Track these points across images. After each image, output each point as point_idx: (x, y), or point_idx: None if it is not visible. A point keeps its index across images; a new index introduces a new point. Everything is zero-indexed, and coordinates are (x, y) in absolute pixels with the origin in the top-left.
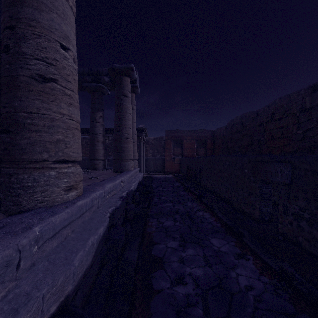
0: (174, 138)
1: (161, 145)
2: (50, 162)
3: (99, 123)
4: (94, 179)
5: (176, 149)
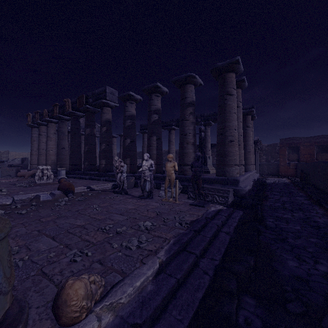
0: (289, 145)
1: (275, 151)
2: (240, 165)
3: None
4: None
5: (292, 155)
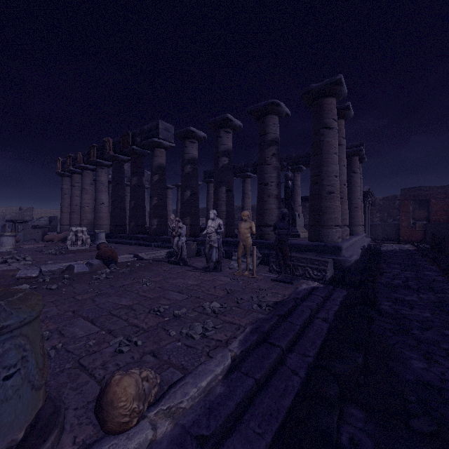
0: (415, 198)
1: (394, 206)
2: (342, 226)
3: None
4: None
5: (418, 212)
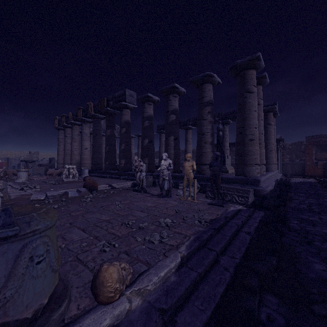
0: (317, 143)
1: (301, 149)
2: (260, 164)
3: None
4: None
5: (319, 154)
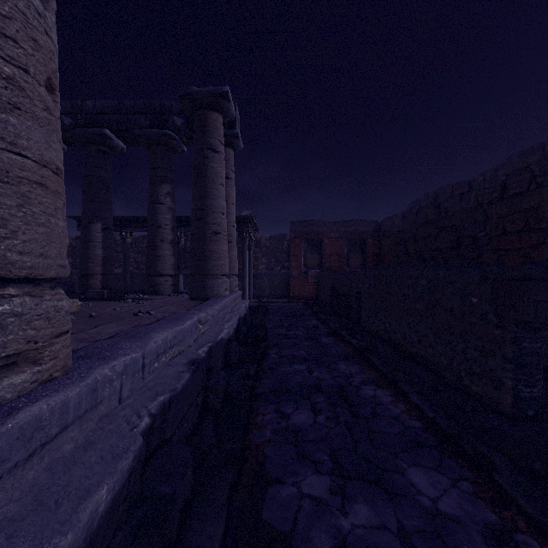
0: (307, 236)
1: (283, 249)
2: None
3: (164, 206)
4: (142, 317)
5: (310, 257)
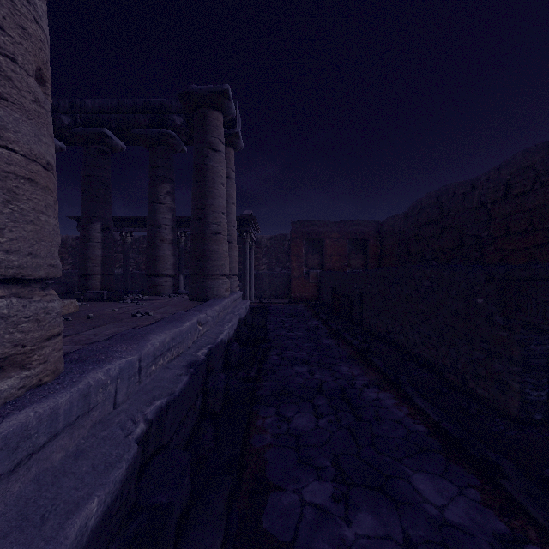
0: (308, 237)
1: (284, 249)
2: None
3: (164, 206)
4: (140, 318)
5: (311, 257)
